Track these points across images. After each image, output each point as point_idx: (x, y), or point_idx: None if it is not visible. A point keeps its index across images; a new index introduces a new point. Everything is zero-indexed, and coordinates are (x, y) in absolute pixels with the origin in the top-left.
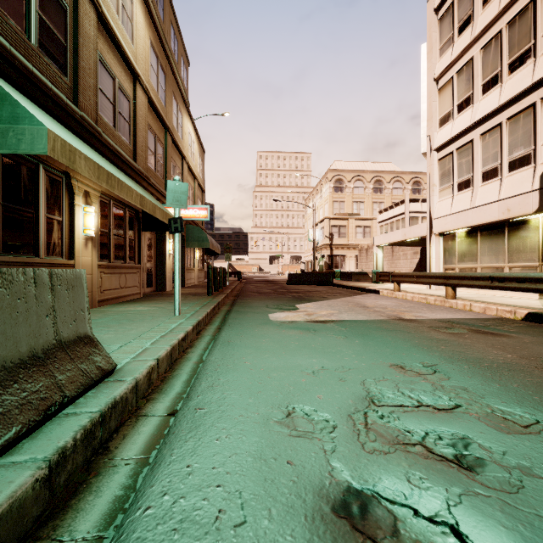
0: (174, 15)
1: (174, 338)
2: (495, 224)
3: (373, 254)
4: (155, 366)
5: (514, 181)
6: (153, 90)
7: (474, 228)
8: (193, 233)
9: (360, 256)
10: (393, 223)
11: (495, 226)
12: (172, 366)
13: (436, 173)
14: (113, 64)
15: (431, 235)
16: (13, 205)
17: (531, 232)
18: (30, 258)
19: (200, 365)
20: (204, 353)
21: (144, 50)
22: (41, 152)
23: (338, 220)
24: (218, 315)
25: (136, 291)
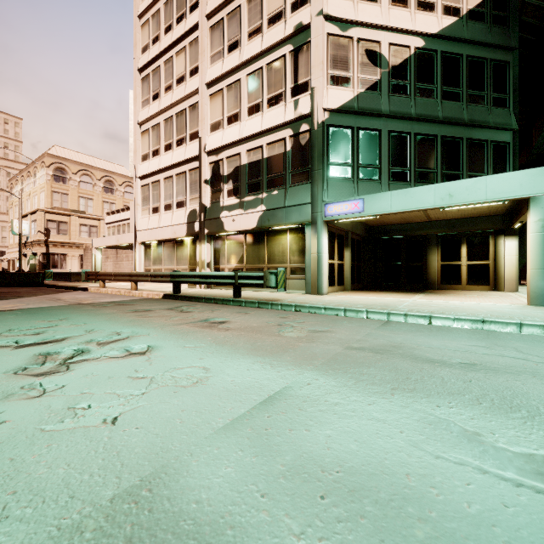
0: None
1: None
2: (171, 240)
3: (92, 255)
4: None
5: (178, 215)
6: None
7: (161, 241)
8: None
9: (85, 256)
10: (120, 226)
11: (171, 242)
12: None
13: (140, 196)
14: None
15: (136, 243)
16: None
17: (185, 248)
18: None
19: None
20: None
21: None
22: None
23: (58, 214)
24: None
25: None
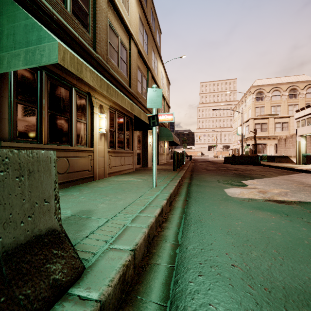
0: (152, 4)
1: (151, 214)
2: None
3: (296, 142)
4: (131, 259)
5: None
6: (141, 44)
7: None
8: (163, 132)
9: (278, 144)
10: (310, 118)
11: None
12: (150, 247)
13: None
14: (117, 28)
15: None
16: (56, 113)
17: None
18: (65, 146)
19: (177, 251)
20: (178, 231)
21: (135, 20)
22: (54, 61)
23: (261, 119)
24: (182, 186)
25: (130, 167)
